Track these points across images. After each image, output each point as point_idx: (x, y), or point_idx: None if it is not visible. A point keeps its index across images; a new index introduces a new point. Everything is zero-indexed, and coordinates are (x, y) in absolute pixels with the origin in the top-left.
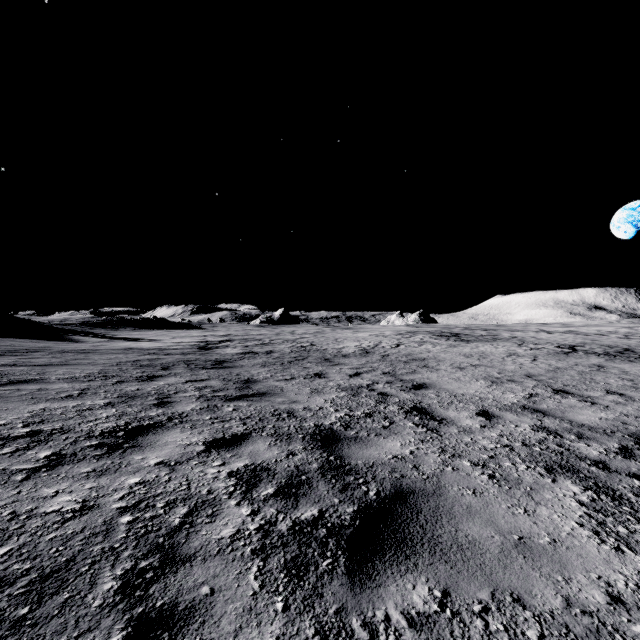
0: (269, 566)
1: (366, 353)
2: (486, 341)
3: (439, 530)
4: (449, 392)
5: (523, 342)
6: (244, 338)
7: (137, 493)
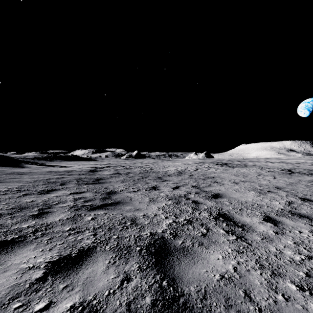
0: None
1: (180, 174)
2: (242, 167)
3: None
4: (236, 200)
5: (262, 167)
6: (116, 165)
7: None
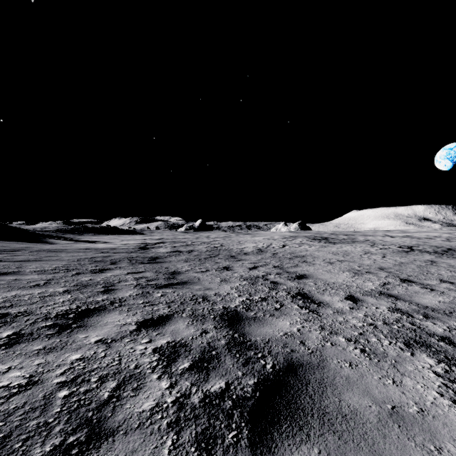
0: (182, 439)
1: (261, 252)
2: (347, 243)
3: (325, 400)
4: (323, 281)
5: (374, 244)
6: (173, 241)
7: (76, 368)
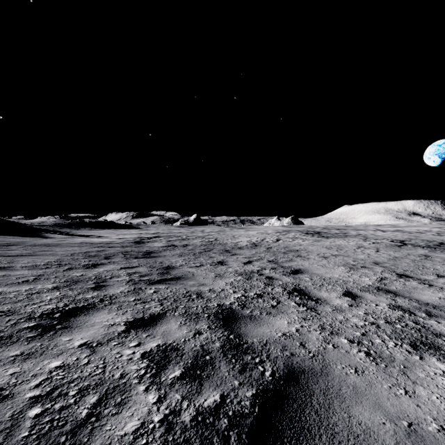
0: None
1: (255, 246)
2: (340, 237)
3: (333, 417)
4: (319, 276)
5: (366, 238)
6: (168, 235)
7: (54, 379)
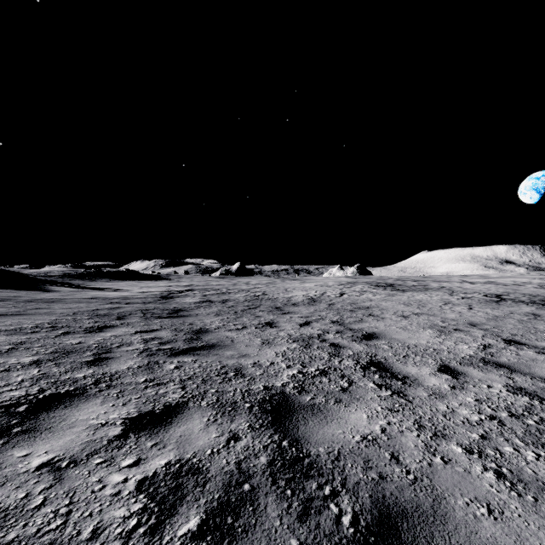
0: None
1: (313, 302)
2: (419, 291)
3: None
4: (401, 343)
5: (453, 291)
6: (204, 288)
7: None
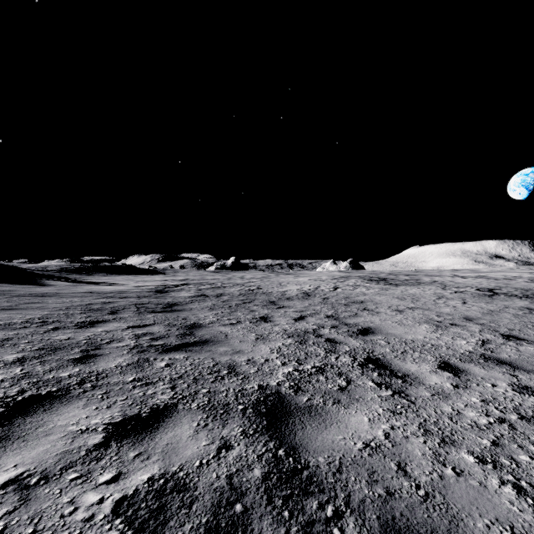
0: None
1: (308, 296)
2: (412, 285)
3: None
4: (398, 338)
5: (445, 286)
6: (199, 282)
7: None
